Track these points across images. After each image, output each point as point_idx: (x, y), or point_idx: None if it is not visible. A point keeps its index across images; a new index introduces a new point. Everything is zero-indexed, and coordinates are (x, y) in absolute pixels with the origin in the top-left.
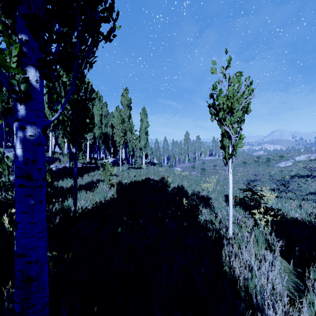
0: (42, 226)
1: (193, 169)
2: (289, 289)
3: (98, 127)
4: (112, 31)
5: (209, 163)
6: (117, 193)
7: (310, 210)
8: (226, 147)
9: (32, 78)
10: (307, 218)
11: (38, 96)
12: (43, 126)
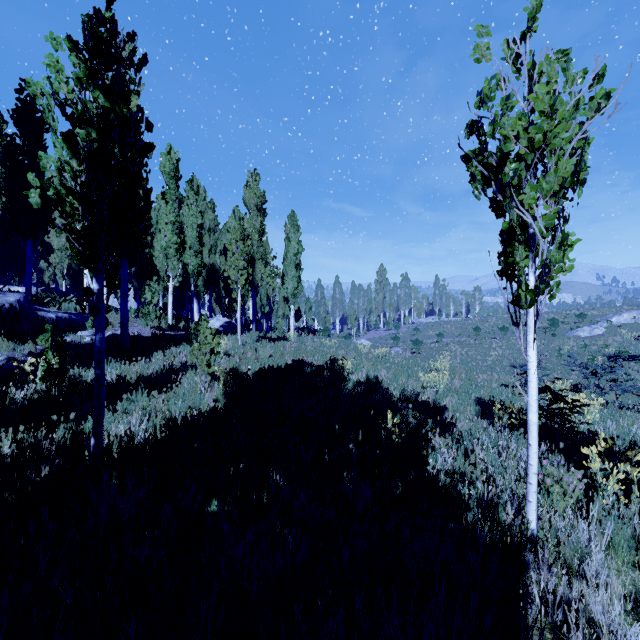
0: None
1: (395, 342)
2: None
3: (195, 252)
4: None
5: (427, 329)
6: (226, 397)
7: None
8: (522, 270)
9: None
10: None
11: None
12: None
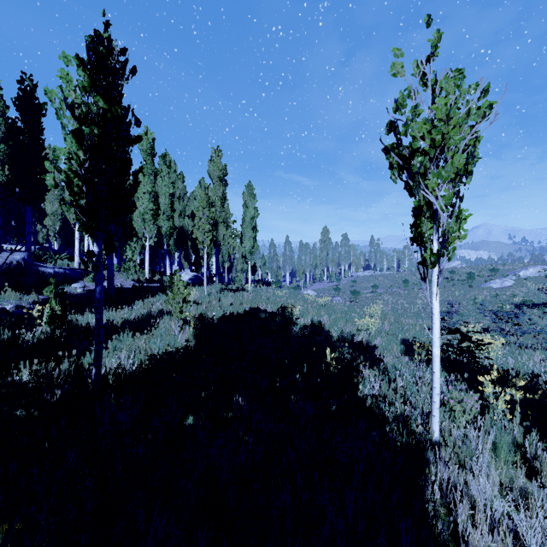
0: None
1: (336, 292)
2: None
3: (168, 217)
4: None
5: (364, 281)
6: (195, 337)
7: None
8: (427, 238)
9: None
10: None
11: None
12: None
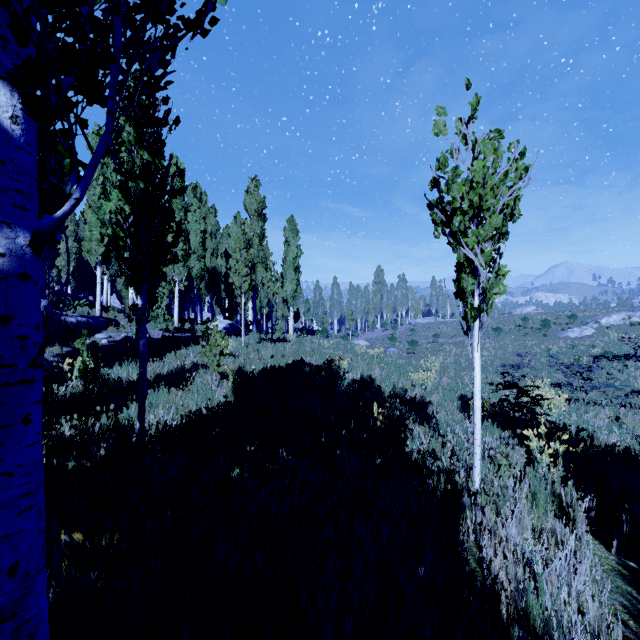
0: (30, 480)
1: (391, 342)
2: (615, 611)
3: (199, 257)
4: (207, 7)
5: (424, 330)
6: (234, 393)
7: (639, 428)
8: (468, 293)
9: (2, 110)
10: (637, 446)
11: (19, 157)
12: (31, 231)
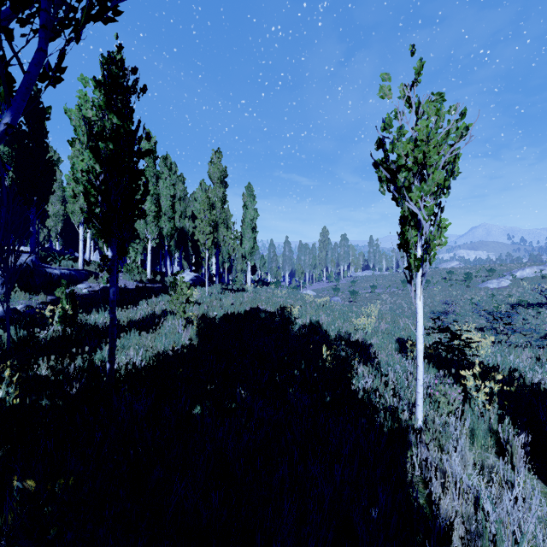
0: None
1: (335, 292)
2: None
3: (169, 218)
4: None
5: (363, 282)
6: (198, 336)
7: None
8: (412, 245)
9: None
10: None
11: None
12: None
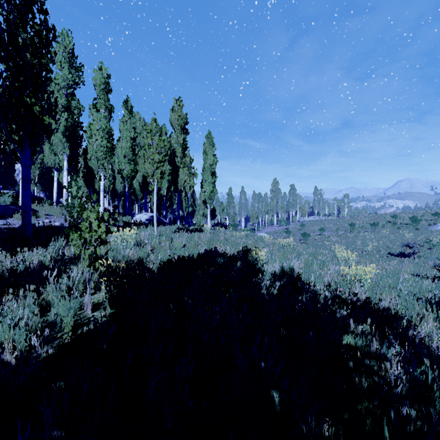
0: None
1: (286, 234)
2: None
3: (129, 160)
4: None
5: (311, 225)
6: (111, 301)
7: None
8: None
9: None
10: None
11: None
12: None
